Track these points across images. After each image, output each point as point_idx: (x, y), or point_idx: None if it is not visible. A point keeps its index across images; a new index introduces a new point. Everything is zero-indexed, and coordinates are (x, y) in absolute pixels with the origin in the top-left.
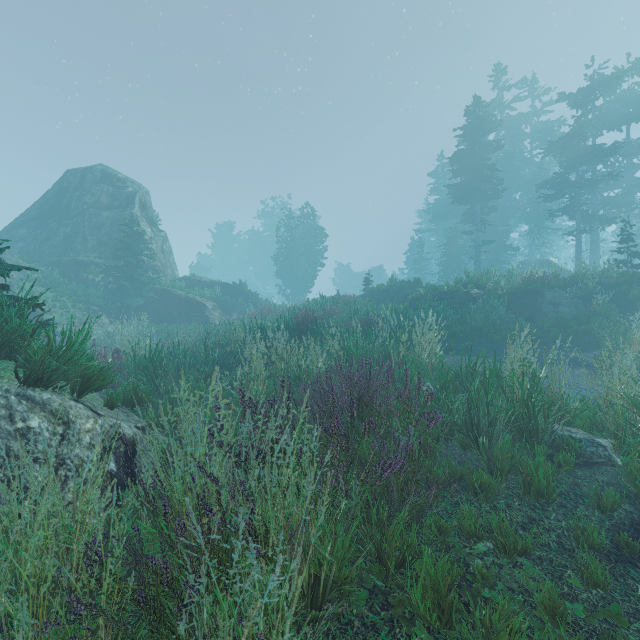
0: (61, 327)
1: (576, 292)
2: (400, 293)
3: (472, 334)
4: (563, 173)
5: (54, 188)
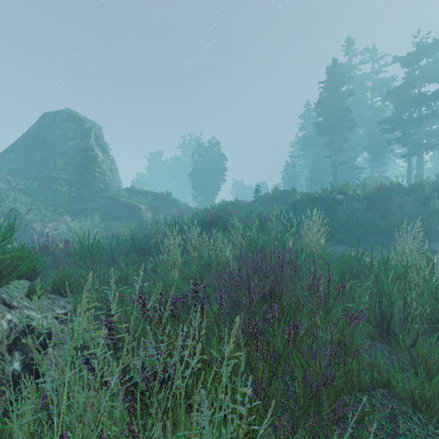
0: (35, 223)
1: (416, 197)
2: (282, 199)
3: (339, 228)
4: (398, 113)
5: (35, 125)
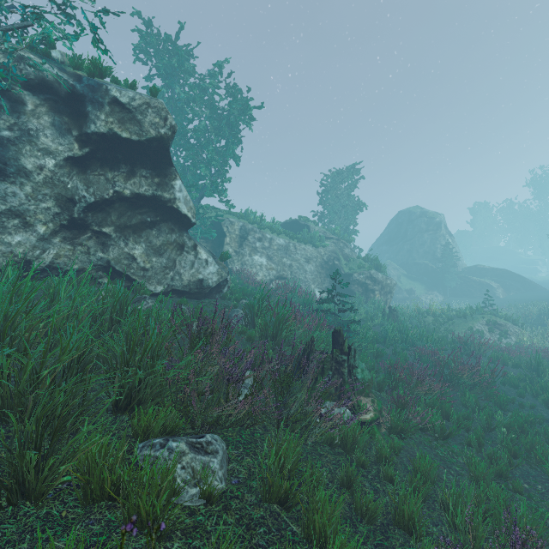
0: (422, 297)
1: None
2: None
3: None
4: None
5: (393, 223)
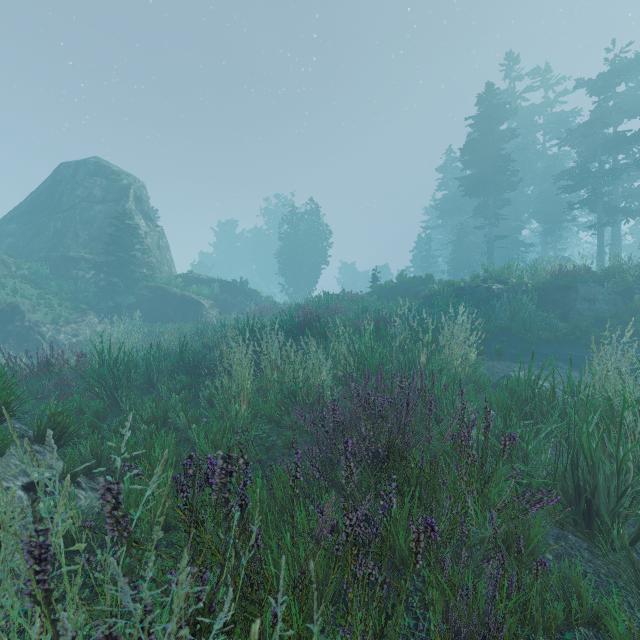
0: (44, 327)
1: (613, 287)
2: (411, 290)
3: (498, 335)
4: (584, 162)
5: (47, 182)
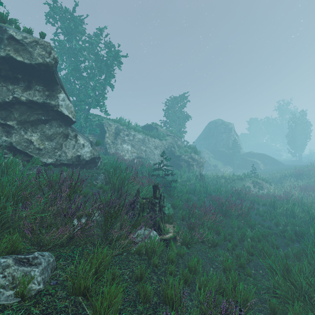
0: (221, 169)
1: None
2: None
3: None
4: None
5: (207, 128)
